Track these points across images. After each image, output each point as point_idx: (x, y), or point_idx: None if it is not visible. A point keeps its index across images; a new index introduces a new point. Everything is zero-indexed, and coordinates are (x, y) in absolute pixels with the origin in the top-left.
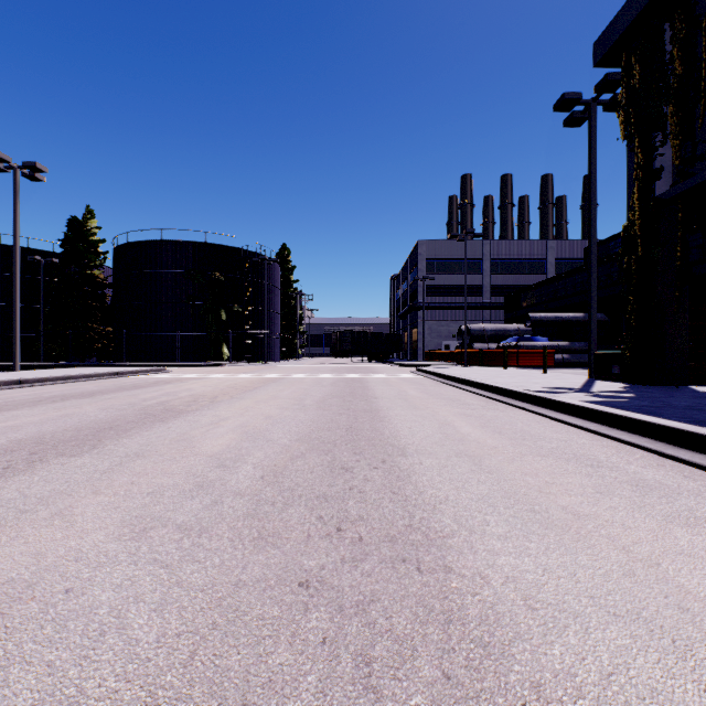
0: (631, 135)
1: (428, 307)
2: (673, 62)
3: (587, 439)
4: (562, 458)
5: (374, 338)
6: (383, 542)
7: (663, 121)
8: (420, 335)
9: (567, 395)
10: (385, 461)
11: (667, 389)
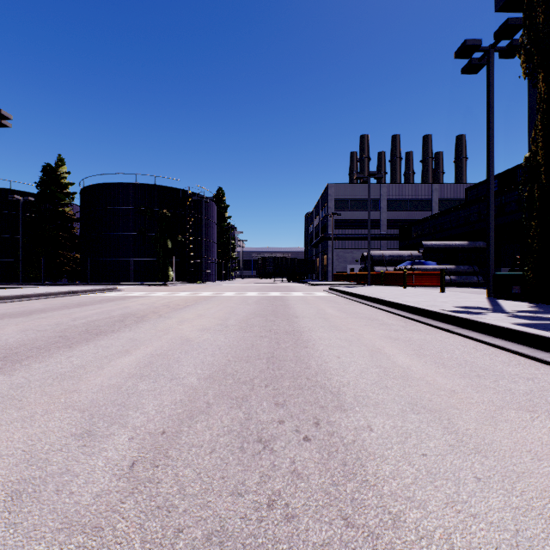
0: (533, 71)
1: (336, 237)
2: None
3: None
4: None
5: (292, 262)
6: None
7: None
8: (330, 261)
9: (489, 316)
10: (319, 422)
11: None
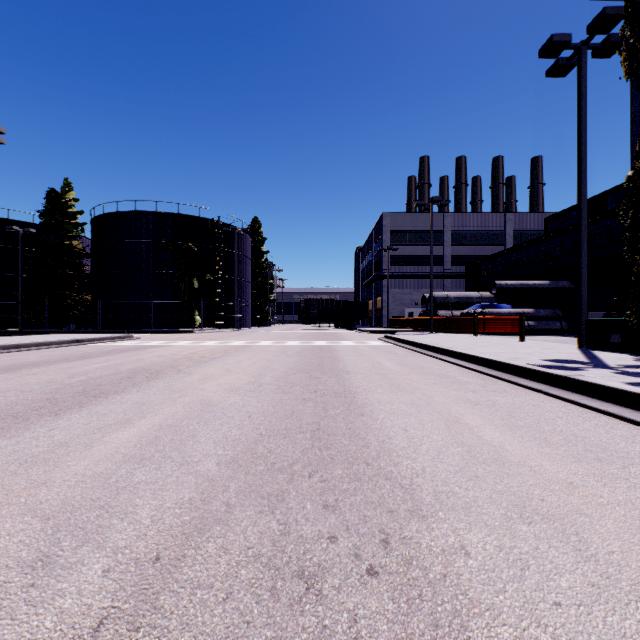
0: (638, 71)
1: (392, 276)
2: None
3: None
4: None
5: (340, 305)
6: None
7: None
8: (385, 303)
9: (591, 373)
10: (388, 540)
11: None
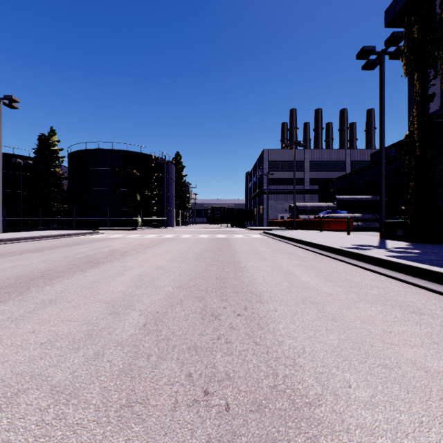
0: (411, 72)
1: (269, 192)
2: (441, 21)
3: (399, 287)
4: (387, 305)
5: (235, 211)
6: (250, 412)
7: (435, 62)
8: (265, 210)
9: (372, 251)
10: (246, 308)
11: (440, 247)
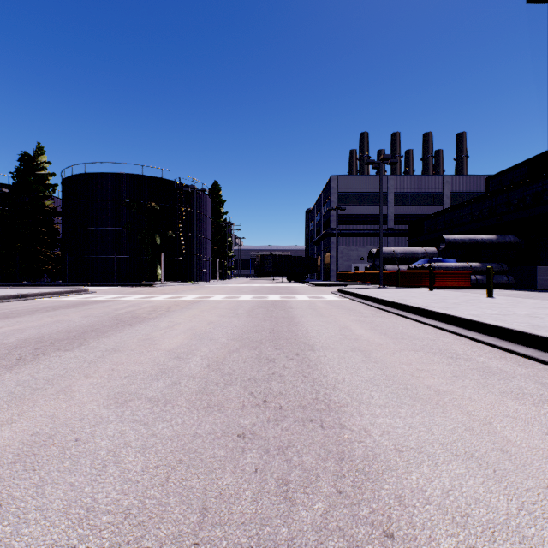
0: None
1: (340, 233)
2: None
3: None
4: None
5: (293, 260)
6: None
7: None
8: (333, 259)
9: None
10: None
11: None
